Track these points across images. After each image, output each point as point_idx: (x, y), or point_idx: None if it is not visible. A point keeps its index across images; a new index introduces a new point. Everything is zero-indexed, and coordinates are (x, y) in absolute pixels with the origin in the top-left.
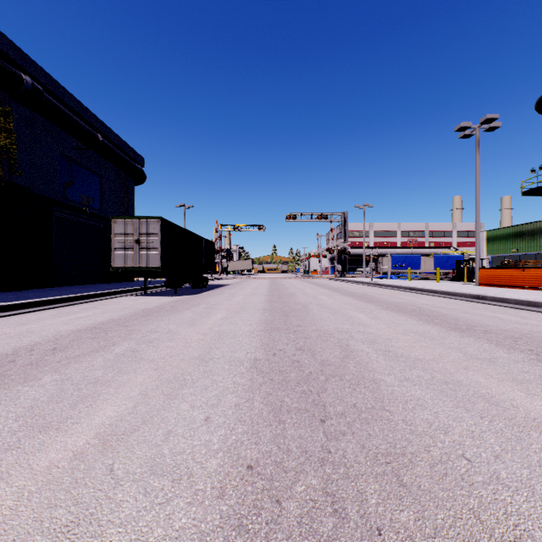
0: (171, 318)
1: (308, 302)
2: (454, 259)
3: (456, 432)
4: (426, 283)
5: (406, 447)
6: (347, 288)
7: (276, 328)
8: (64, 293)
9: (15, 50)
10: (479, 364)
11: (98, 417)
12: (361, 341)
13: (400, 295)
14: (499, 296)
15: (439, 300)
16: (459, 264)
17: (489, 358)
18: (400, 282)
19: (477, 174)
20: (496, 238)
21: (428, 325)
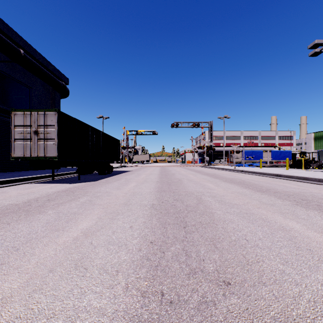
0: None
1: (200, 192)
2: (285, 153)
3: None
4: (278, 170)
5: None
6: (220, 174)
7: (172, 303)
8: None
9: None
10: None
11: None
12: None
13: (276, 182)
14: None
15: None
16: (295, 156)
17: None
18: (257, 169)
19: None
20: (322, 137)
21: None
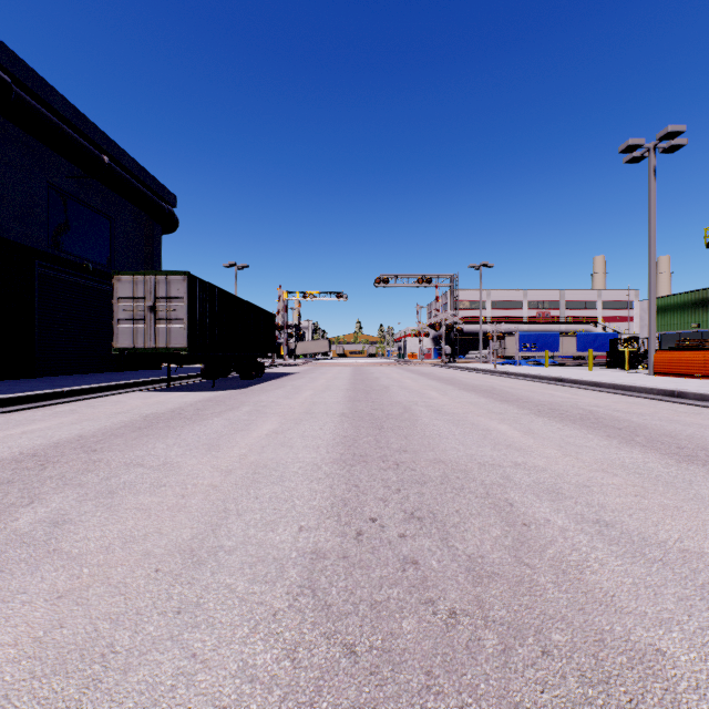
0: (182, 434)
1: (411, 402)
2: (604, 338)
3: None
4: (574, 371)
5: None
6: (463, 378)
7: (362, 455)
8: (39, 387)
9: None
10: None
11: None
12: (532, 492)
13: (546, 390)
14: None
15: (610, 398)
16: (615, 345)
17: None
18: (537, 370)
19: (651, 214)
20: (668, 308)
21: (634, 449)
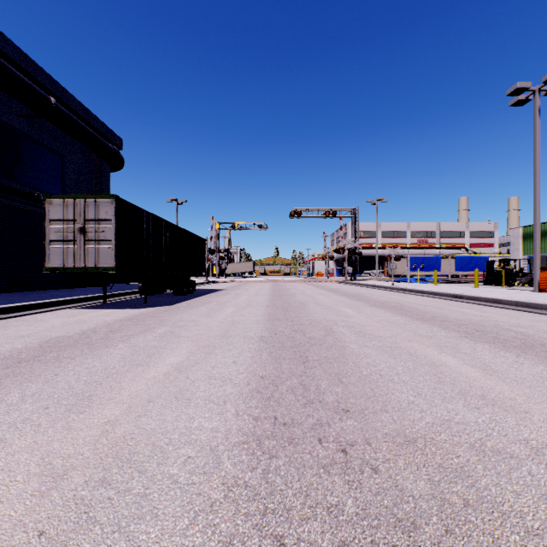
0: (61, 372)
1: (331, 321)
2: (477, 260)
3: None
4: (462, 288)
5: None
6: (368, 294)
7: (286, 424)
8: None
9: None
10: None
11: None
12: None
13: (452, 307)
14: None
15: (521, 315)
16: (491, 265)
17: None
18: (429, 286)
19: (537, 149)
20: None
21: None
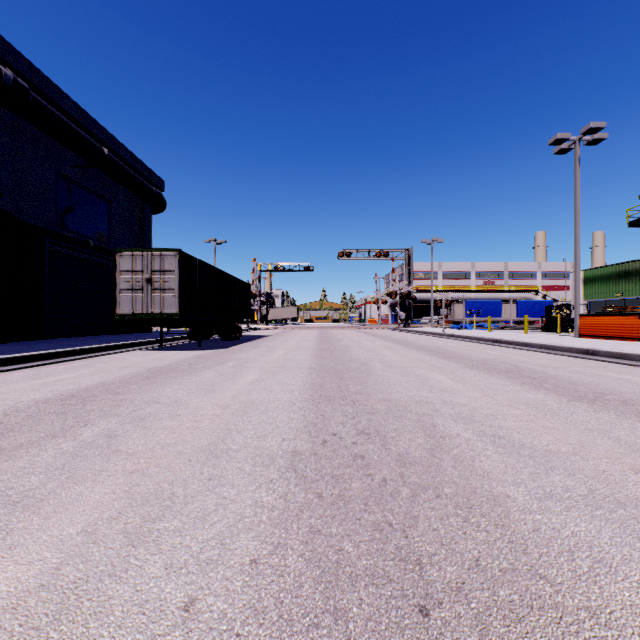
0: (183, 382)
1: (368, 359)
2: (541, 305)
3: None
4: (511, 334)
5: None
6: (414, 340)
7: (327, 396)
8: (54, 347)
9: None
10: None
11: None
12: (452, 419)
13: (483, 350)
14: (617, 351)
15: (535, 355)
16: (549, 311)
17: None
18: (479, 333)
19: (577, 198)
20: (595, 279)
21: (539, 392)
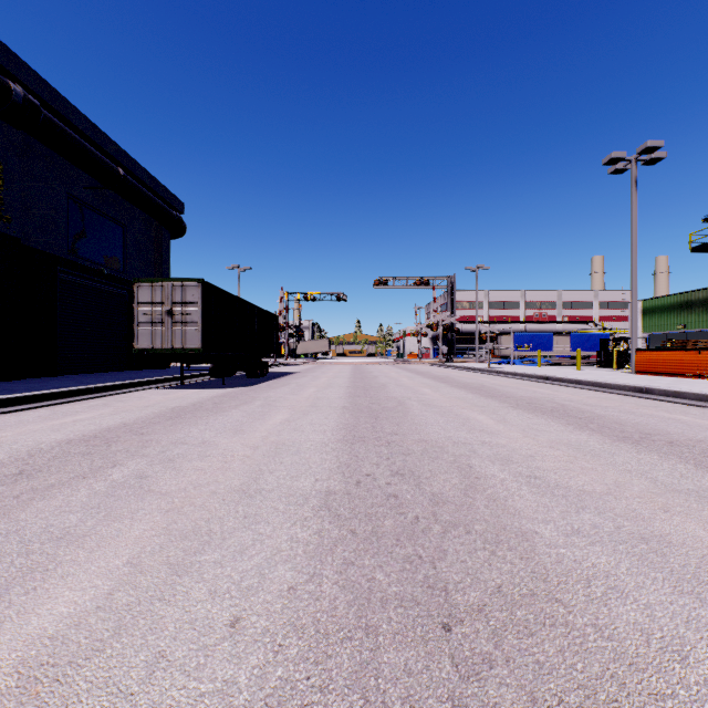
0: (210, 422)
1: (405, 397)
2: (597, 338)
3: (701, 657)
4: (563, 370)
5: (617, 700)
6: (457, 377)
7: (361, 437)
8: (68, 384)
9: (1, 49)
10: (684, 501)
11: (37, 619)
12: (489, 460)
13: (530, 388)
14: (672, 389)
15: (586, 394)
16: (605, 345)
17: (696, 490)
18: (528, 369)
19: (633, 223)
20: (655, 310)
21: (583, 433)
